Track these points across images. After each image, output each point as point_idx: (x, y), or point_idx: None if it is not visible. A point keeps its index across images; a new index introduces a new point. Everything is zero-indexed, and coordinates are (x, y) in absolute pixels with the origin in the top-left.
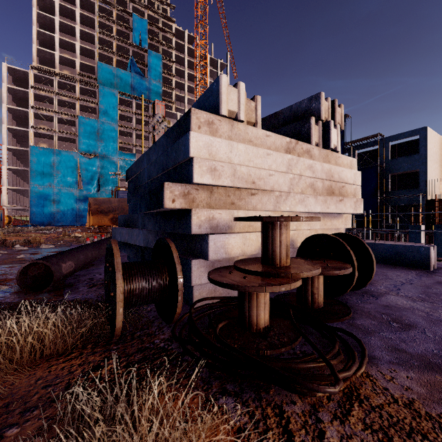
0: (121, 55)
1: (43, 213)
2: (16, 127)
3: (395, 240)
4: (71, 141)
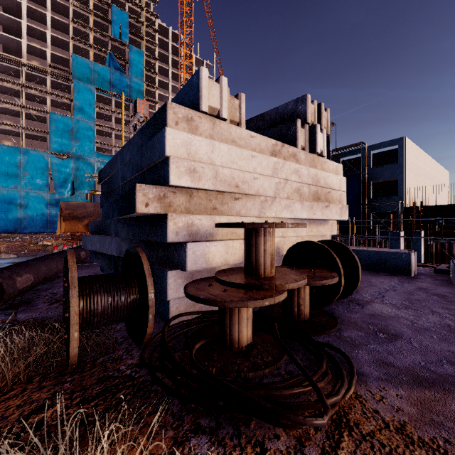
0: (98, 48)
1: (7, 219)
2: None
3: (376, 246)
4: (41, 140)
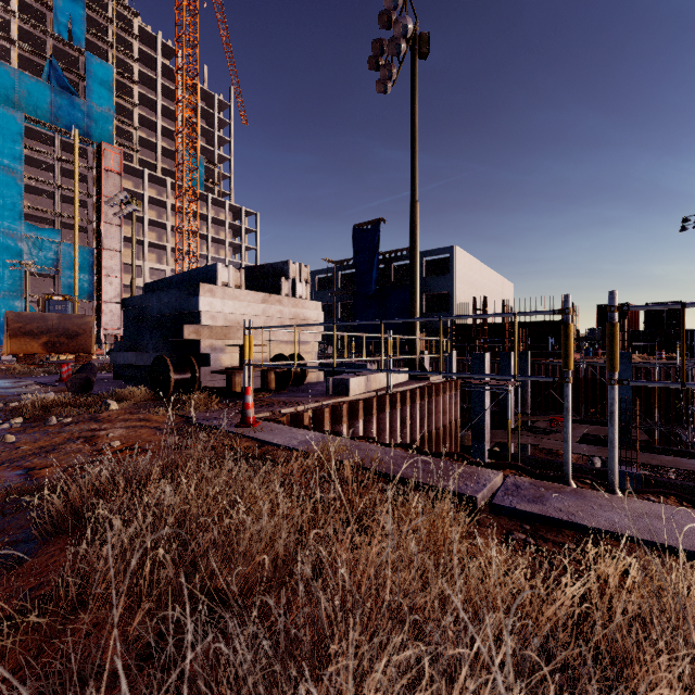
0: (28, 49)
1: None
2: None
3: None
4: None
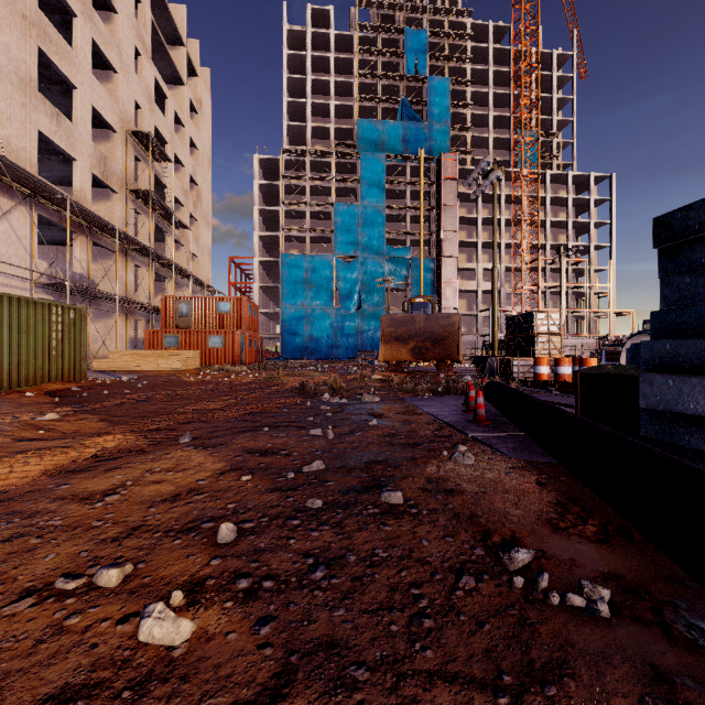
0: (388, 99)
1: (294, 343)
2: (267, 233)
3: None
4: (325, 242)
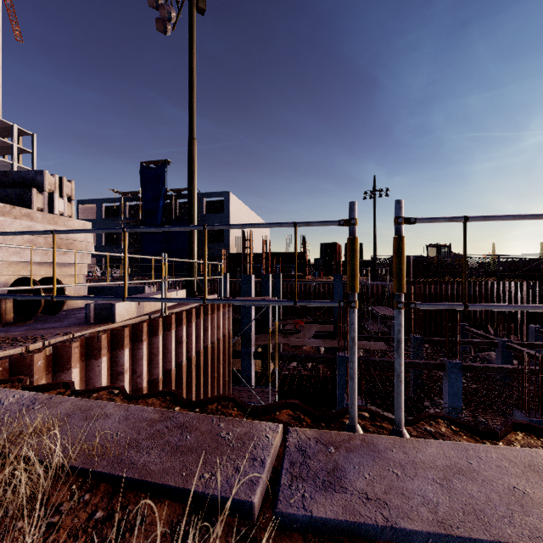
0: None
1: None
2: None
3: None
4: None
